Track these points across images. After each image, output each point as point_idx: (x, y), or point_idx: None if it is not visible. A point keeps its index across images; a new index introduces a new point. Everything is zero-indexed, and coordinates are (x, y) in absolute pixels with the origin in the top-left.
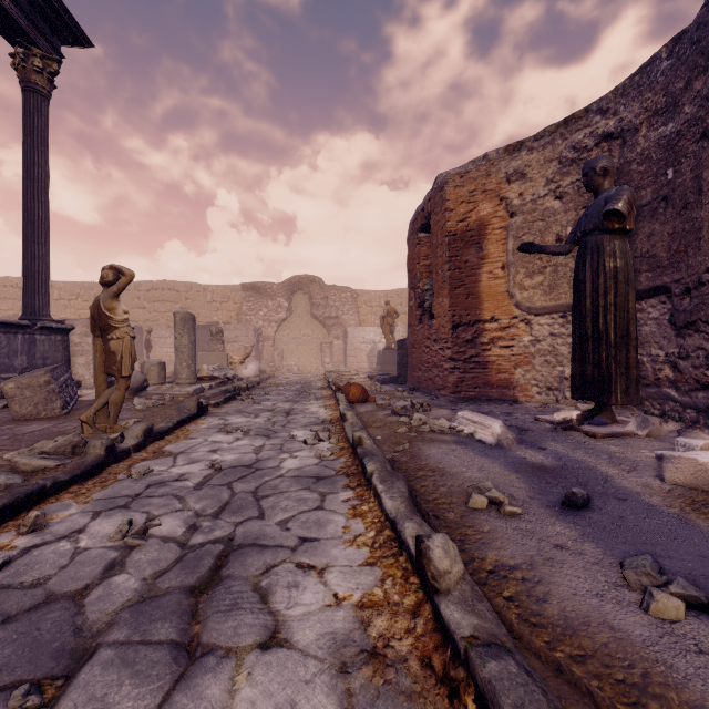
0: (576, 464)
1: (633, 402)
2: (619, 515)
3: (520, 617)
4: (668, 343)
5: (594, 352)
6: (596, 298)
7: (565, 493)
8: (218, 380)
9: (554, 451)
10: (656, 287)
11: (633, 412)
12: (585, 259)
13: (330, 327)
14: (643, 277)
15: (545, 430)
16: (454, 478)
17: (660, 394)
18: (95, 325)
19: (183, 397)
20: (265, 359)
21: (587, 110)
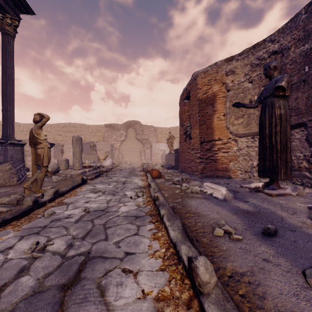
0: (265, 210)
1: (288, 178)
2: (294, 240)
3: (251, 310)
4: (305, 150)
5: (270, 154)
6: (271, 128)
7: (262, 226)
8: (93, 167)
9: (252, 203)
10: (299, 123)
11: (287, 183)
12: (265, 110)
13: (144, 143)
14: (292, 119)
15: (246, 192)
16: (205, 217)
17: (301, 175)
18: (31, 141)
19: (76, 175)
20: (115, 158)
21: (264, 40)
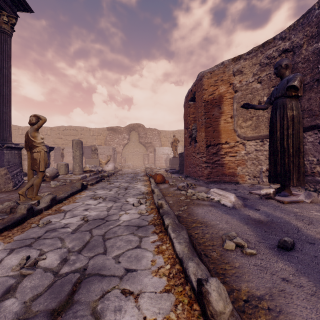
0: (278, 219)
1: (301, 184)
2: (314, 255)
3: None
4: (318, 154)
5: (281, 159)
6: (282, 131)
7: (277, 239)
8: (94, 172)
9: (264, 211)
10: (312, 125)
11: (299, 189)
12: (276, 111)
13: (147, 147)
14: (304, 121)
15: (256, 199)
16: (213, 228)
17: (314, 180)
18: (27, 145)
19: (76, 180)
20: (117, 162)
21: (274, 38)
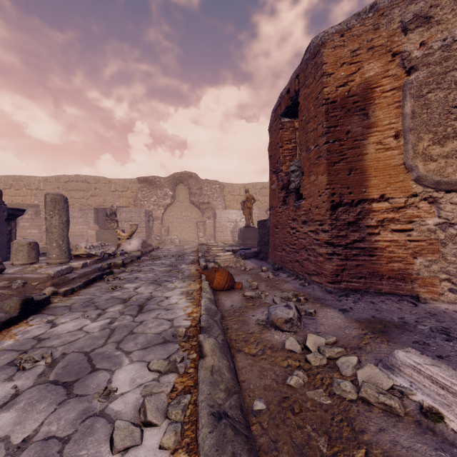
0: None
1: None
2: None
3: None
4: None
5: None
6: None
7: None
8: (96, 257)
9: None
10: None
11: None
12: None
13: (204, 210)
14: None
15: None
16: None
17: None
18: None
19: (38, 281)
20: (154, 234)
21: None
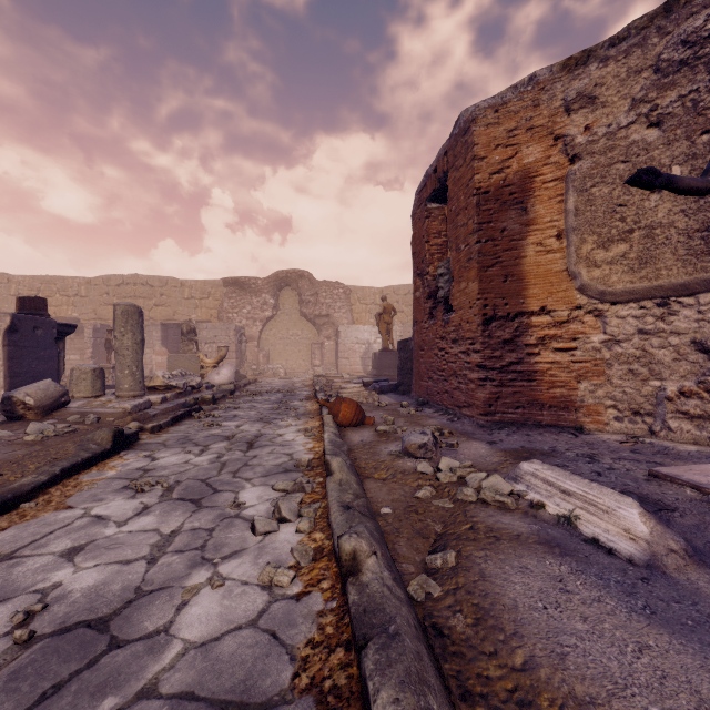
0: None
1: None
2: None
3: None
4: None
5: None
6: None
7: None
8: (177, 390)
9: None
10: None
11: None
12: None
13: (321, 326)
14: None
15: (701, 508)
16: None
17: None
18: None
19: (114, 416)
20: (248, 361)
21: None
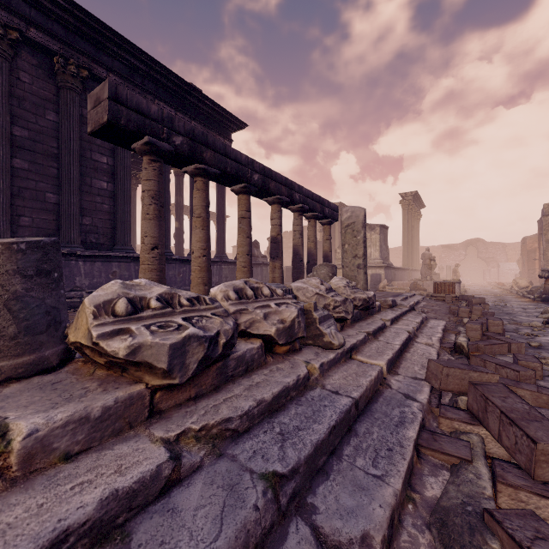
0: None
1: None
2: None
3: None
4: None
5: None
6: None
7: None
8: None
9: None
10: None
11: None
12: None
13: (489, 262)
14: None
15: None
16: None
17: None
18: (453, 272)
19: None
20: None
21: None
